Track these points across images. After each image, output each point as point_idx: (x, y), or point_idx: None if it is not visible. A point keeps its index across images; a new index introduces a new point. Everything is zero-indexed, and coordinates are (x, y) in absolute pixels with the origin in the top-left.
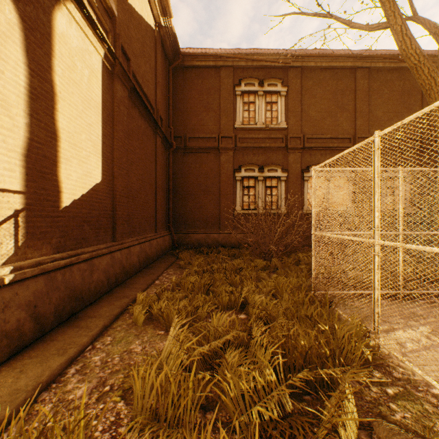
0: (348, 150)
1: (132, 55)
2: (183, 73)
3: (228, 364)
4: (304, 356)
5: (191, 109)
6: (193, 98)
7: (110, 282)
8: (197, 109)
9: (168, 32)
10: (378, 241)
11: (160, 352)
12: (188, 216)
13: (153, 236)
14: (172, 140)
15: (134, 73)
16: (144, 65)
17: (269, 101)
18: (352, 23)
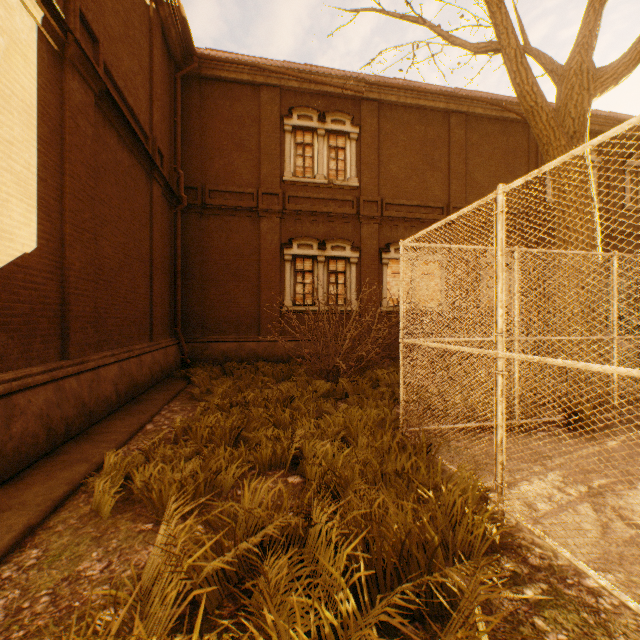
0: (455, 214)
1: (103, 35)
2: (200, 86)
3: (269, 585)
4: (401, 551)
5: (214, 145)
6: (217, 128)
7: (54, 435)
8: (224, 146)
9: (173, 15)
10: (502, 354)
11: (139, 572)
12: (209, 315)
13: (145, 349)
14: (181, 192)
15: (107, 68)
16: (129, 59)
17: (334, 145)
18: (452, 37)
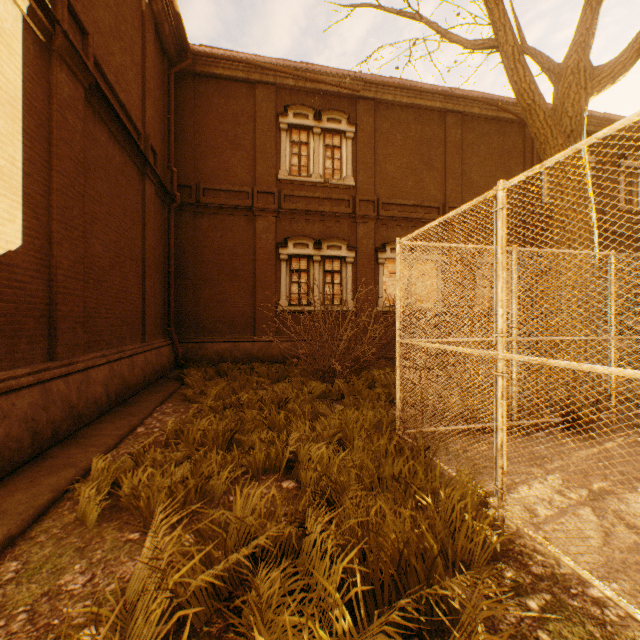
0: (453, 212)
1: (93, 28)
2: (194, 83)
3: (260, 600)
4: (399, 562)
5: (208, 143)
6: (212, 126)
7: (40, 440)
8: (219, 144)
9: (167, 10)
10: (503, 355)
11: (124, 586)
12: (204, 314)
13: (137, 349)
14: (175, 190)
15: (97, 61)
16: (120, 54)
17: (330, 144)
18: (449, 34)
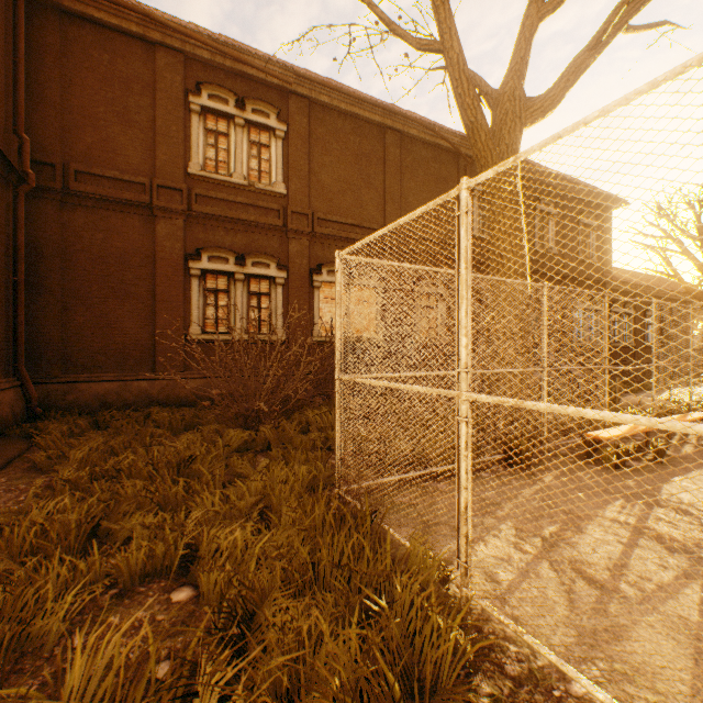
0: (406, 217)
1: None
2: (61, 22)
3: None
4: None
5: (84, 110)
6: (89, 87)
7: None
8: (100, 114)
9: None
10: (467, 395)
11: None
12: (76, 344)
13: None
14: (26, 166)
15: None
16: None
17: (257, 140)
18: (394, 24)
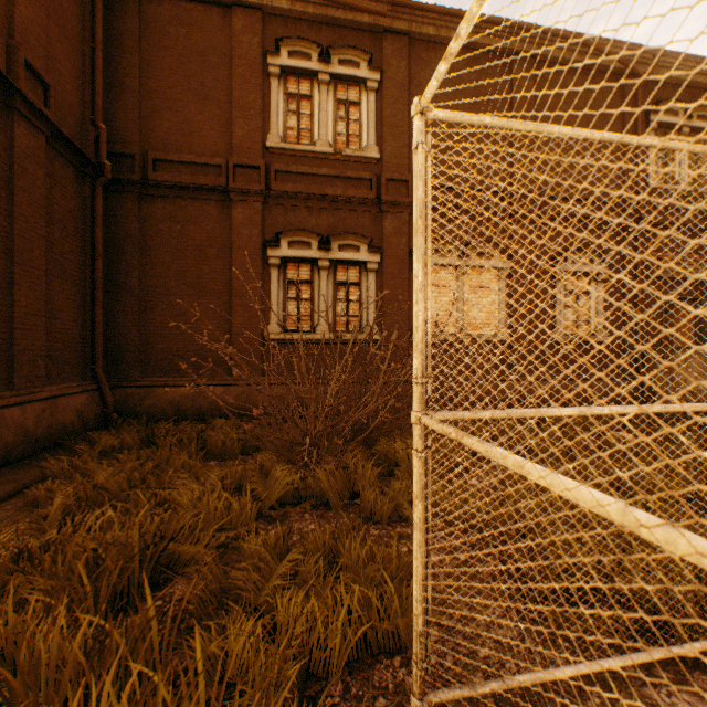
0: None
1: None
2: (140, 4)
3: None
4: None
5: (162, 93)
6: (167, 68)
7: None
8: (177, 95)
9: None
10: None
11: None
12: (154, 345)
13: None
14: (103, 157)
15: None
16: None
17: (344, 99)
18: None
